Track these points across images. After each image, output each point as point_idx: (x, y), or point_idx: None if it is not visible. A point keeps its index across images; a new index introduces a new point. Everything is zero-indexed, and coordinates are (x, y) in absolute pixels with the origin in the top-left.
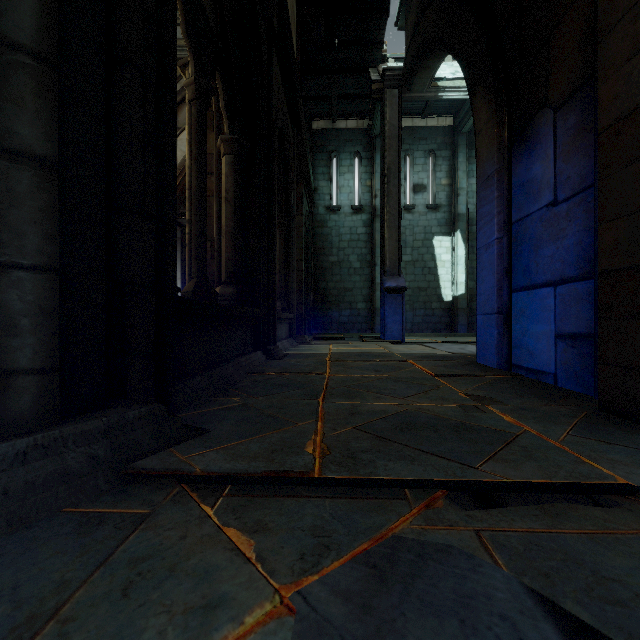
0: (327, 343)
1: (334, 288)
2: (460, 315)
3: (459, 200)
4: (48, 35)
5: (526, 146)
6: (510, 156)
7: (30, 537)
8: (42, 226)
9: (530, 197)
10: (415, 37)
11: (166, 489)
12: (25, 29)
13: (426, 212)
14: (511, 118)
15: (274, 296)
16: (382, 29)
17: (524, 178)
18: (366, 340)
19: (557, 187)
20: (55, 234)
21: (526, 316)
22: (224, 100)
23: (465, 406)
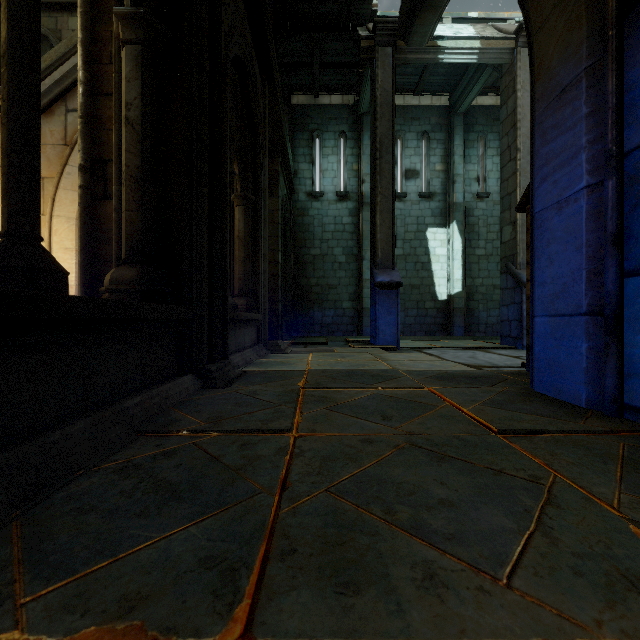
0: (306, 350)
1: (316, 285)
2: (456, 315)
3: (455, 188)
4: None
5: None
6: (621, 34)
7: None
8: None
9: None
10: None
11: None
12: None
13: (419, 201)
14: None
15: (224, 288)
16: None
17: None
18: (354, 346)
19: None
20: None
21: None
22: None
23: None
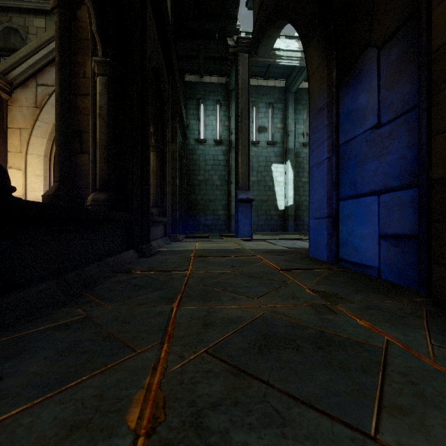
0: (195, 241)
1: (201, 199)
2: (290, 219)
3: (289, 139)
4: None
5: (352, 81)
6: (338, 91)
7: None
8: None
9: (356, 123)
10: (260, 12)
11: None
12: None
13: (267, 146)
14: (339, 61)
15: (148, 203)
16: (236, 7)
17: (350, 108)
18: (224, 238)
19: (381, 112)
20: None
21: (352, 220)
22: (96, 24)
23: (316, 306)
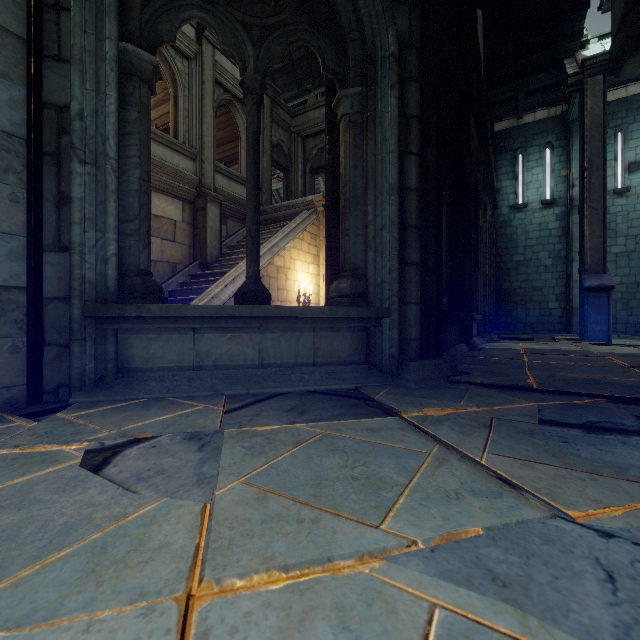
0: (515, 342)
1: (519, 288)
2: None
3: None
4: (418, 218)
5: None
6: None
7: (436, 387)
8: (417, 288)
9: None
10: (623, 29)
11: (468, 385)
12: (413, 219)
13: None
14: None
15: (471, 302)
16: (580, 20)
17: None
18: (560, 341)
19: None
20: (419, 290)
21: None
22: None
23: None
